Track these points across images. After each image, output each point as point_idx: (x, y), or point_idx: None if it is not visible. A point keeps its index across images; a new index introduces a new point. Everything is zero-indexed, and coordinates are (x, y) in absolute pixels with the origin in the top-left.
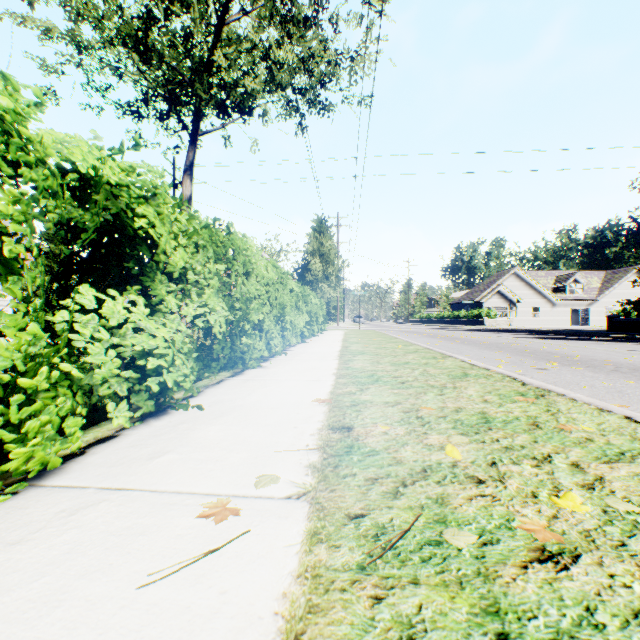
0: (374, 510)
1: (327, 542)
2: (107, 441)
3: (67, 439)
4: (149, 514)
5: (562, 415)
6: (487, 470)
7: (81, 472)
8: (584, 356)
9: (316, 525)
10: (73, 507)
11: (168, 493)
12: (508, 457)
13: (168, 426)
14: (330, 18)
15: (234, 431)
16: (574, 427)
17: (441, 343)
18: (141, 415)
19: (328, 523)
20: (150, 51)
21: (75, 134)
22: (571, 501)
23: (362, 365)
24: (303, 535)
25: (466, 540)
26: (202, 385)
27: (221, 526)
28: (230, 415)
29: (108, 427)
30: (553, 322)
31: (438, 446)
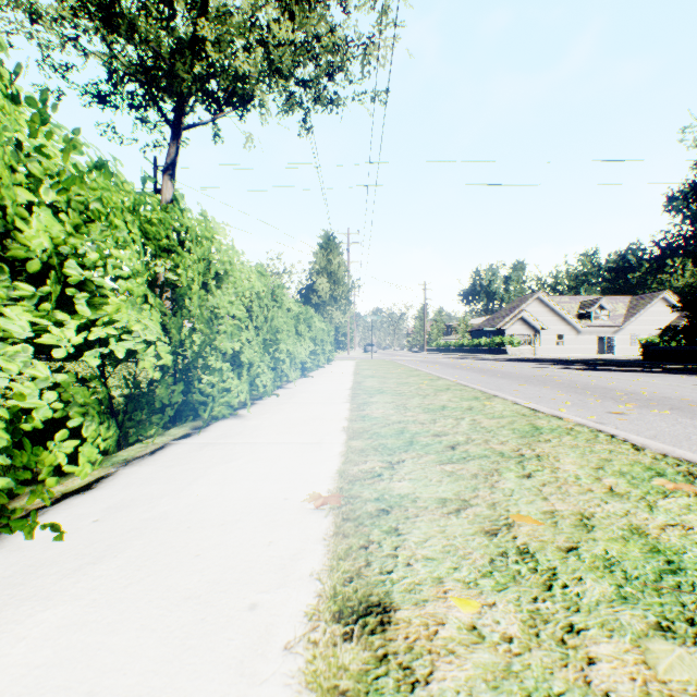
0: None
1: None
2: None
3: None
4: None
5: None
6: None
7: None
8: (651, 393)
9: None
10: None
11: None
12: None
13: None
14: None
15: (88, 637)
16: None
17: (470, 376)
18: None
19: None
20: (116, 15)
21: None
22: None
23: (384, 412)
24: None
25: None
26: (121, 459)
27: None
28: (119, 556)
29: None
30: (578, 351)
31: None
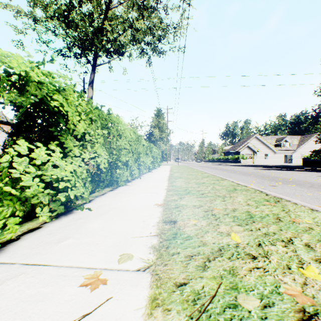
0: (192, 279)
1: (162, 306)
2: (34, 231)
3: (2, 233)
4: (49, 284)
5: (292, 213)
6: (257, 249)
7: (13, 252)
8: (294, 179)
9: (155, 292)
10: (1, 279)
11: (64, 267)
12: (267, 240)
13: (71, 221)
14: (163, 7)
15: (109, 224)
16: (300, 220)
17: (220, 172)
18: (57, 214)
19: (163, 290)
20: (71, 22)
21: (17, 53)
22: (312, 272)
23: (180, 184)
24: (147, 300)
25: (253, 304)
26: (94, 196)
27: (94, 293)
28: (108, 213)
29: (37, 222)
30: (275, 161)
31: (226, 233)
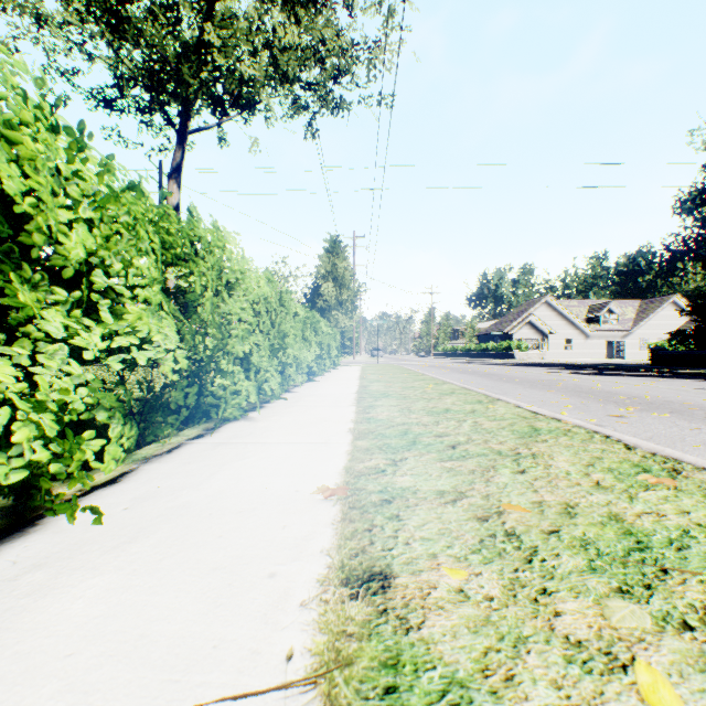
0: None
1: None
2: None
3: None
4: None
5: None
6: None
7: None
8: (654, 397)
9: None
10: None
11: None
12: None
13: None
14: (345, 1)
15: (134, 596)
16: None
17: (476, 380)
18: None
19: None
20: (123, 21)
21: None
22: None
23: (388, 414)
24: None
25: None
26: (141, 457)
27: None
28: (151, 536)
29: None
30: (586, 355)
31: (599, 650)
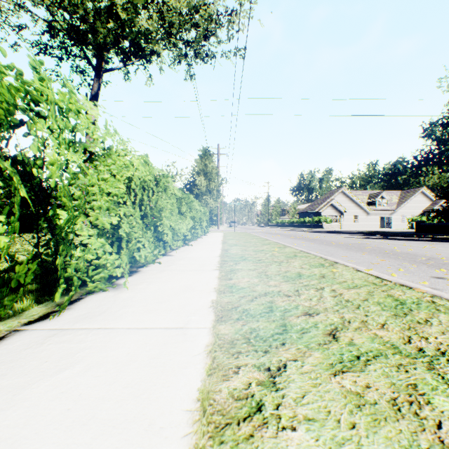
0: None
1: None
2: None
3: None
4: None
5: None
6: None
7: None
8: (447, 258)
9: None
10: None
11: None
12: None
13: None
14: None
15: None
16: None
17: (305, 244)
18: None
19: None
20: None
21: None
22: None
23: (249, 281)
24: None
25: None
26: None
27: None
28: None
29: None
30: (367, 226)
31: None
